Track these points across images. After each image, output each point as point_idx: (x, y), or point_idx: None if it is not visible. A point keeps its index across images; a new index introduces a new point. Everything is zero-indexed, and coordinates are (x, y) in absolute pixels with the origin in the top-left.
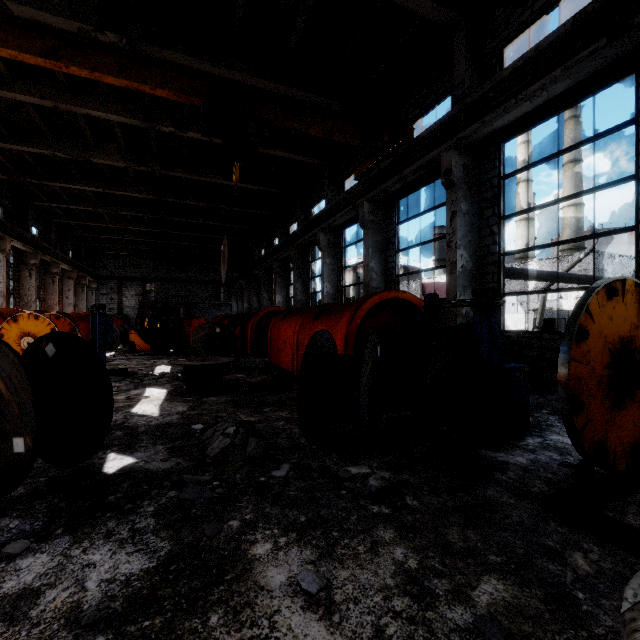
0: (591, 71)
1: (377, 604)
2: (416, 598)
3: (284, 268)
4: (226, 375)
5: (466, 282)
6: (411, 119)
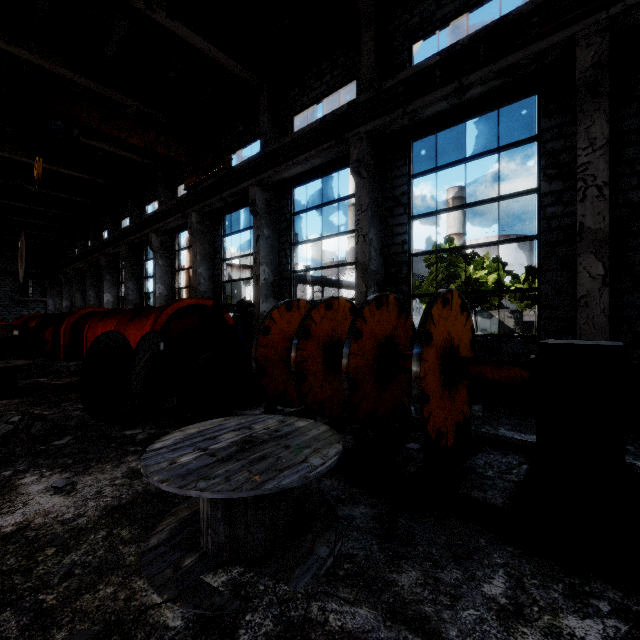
0: (332, 157)
1: (105, 484)
2: (132, 478)
3: (115, 264)
4: (25, 380)
5: (268, 291)
6: (233, 148)
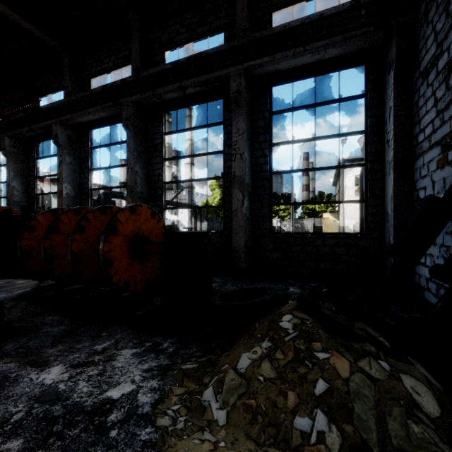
0: (113, 113)
1: None
2: None
3: None
4: None
5: (70, 203)
6: (44, 91)
